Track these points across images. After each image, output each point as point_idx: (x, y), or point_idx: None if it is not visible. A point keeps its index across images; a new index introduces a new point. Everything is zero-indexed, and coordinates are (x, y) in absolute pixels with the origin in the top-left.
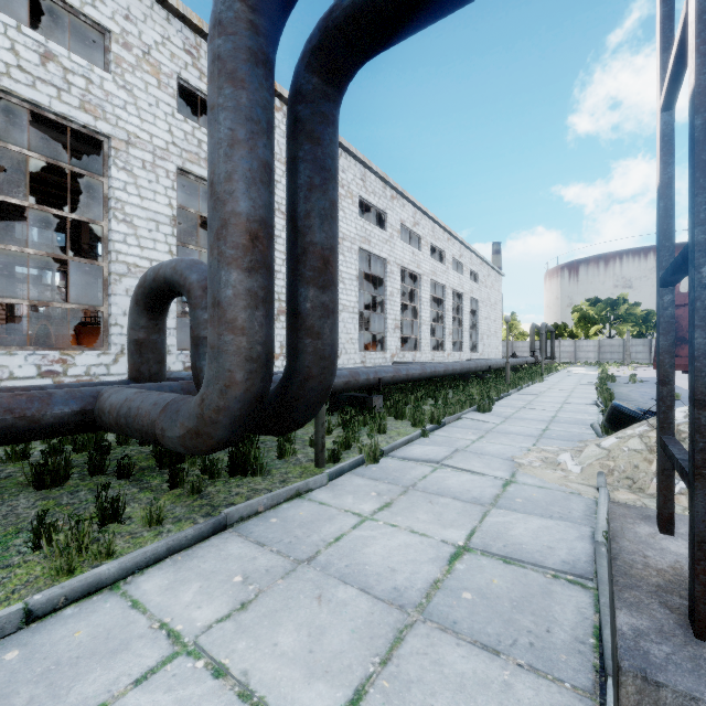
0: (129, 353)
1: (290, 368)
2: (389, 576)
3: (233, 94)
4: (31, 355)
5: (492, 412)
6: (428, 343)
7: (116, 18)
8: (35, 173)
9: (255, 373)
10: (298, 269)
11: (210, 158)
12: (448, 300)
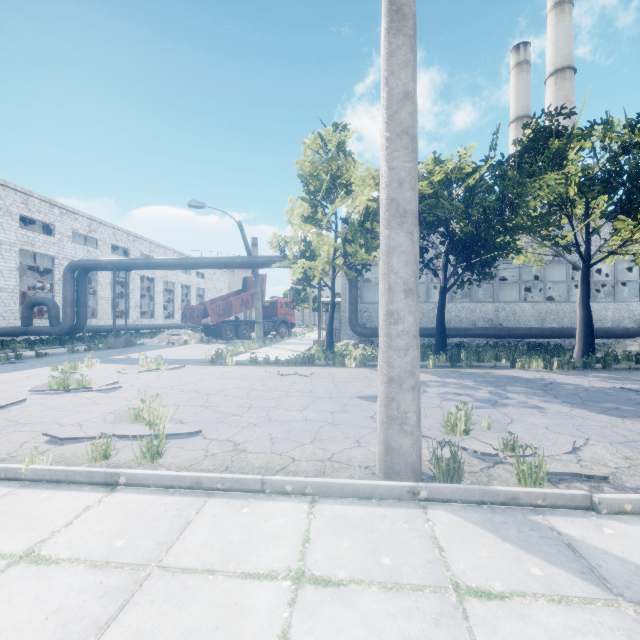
0: (23, 319)
1: (77, 322)
2: None
3: (68, 284)
4: None
5: None
6: (161, 314)
7: None
8: None
9: (72, 322)
10: (79, 305)
11: (64, 292)
12: (178, 290)
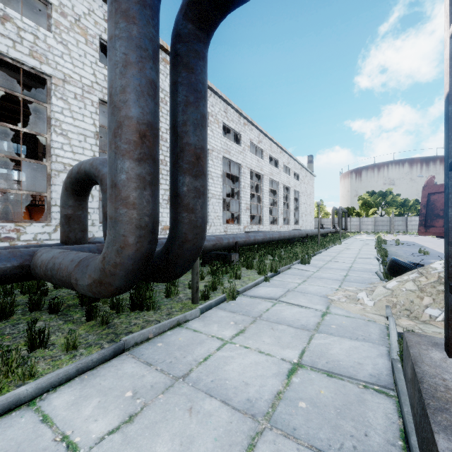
0: (61, 224)
1: (172, 234)
2: (244, 389)
3: (126, 27)
4: None
5: (310, 263)
6: (267, 219)
7: None
8: (5, 104)
9: (143, 237)
10: (177, 163)
11: (109, 76)
12: (280, 191)
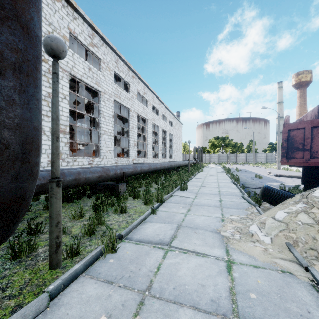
0: None
1: None
2: None
3: None
4: None
5: (187, 190)
6: (151, 154)
7: None
8: None
9: None
10: None
11: None
12: (160, 133)
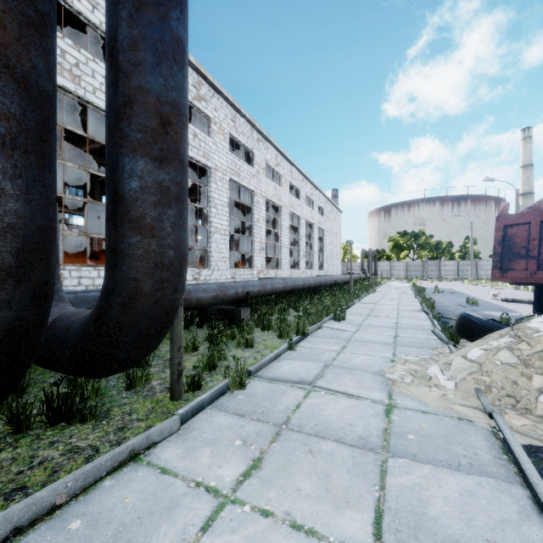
0: None
1: (108, 282)
2: None
3: None
4: None
5: (345, 320)
6: (287, 262)
7: None
8: None
9: None
10: (119, 128)
11: None
12: (302, 228)
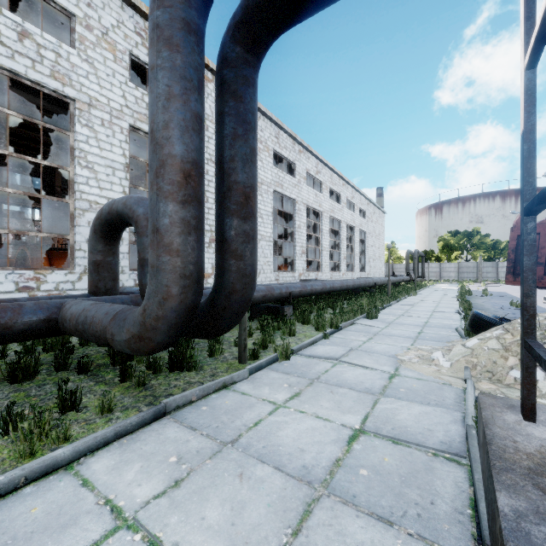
0: (89, 272)
1: (218, 284)
2: (299, 455)
3: (169, 56)
4: (10, 274)
5: (378, 318)
6: (327, 265)
7: (80, 5)
8: (18, 130)
9: (188, 288)
10: (224, 203)
11: (150, 109)
12: (343, 232)
